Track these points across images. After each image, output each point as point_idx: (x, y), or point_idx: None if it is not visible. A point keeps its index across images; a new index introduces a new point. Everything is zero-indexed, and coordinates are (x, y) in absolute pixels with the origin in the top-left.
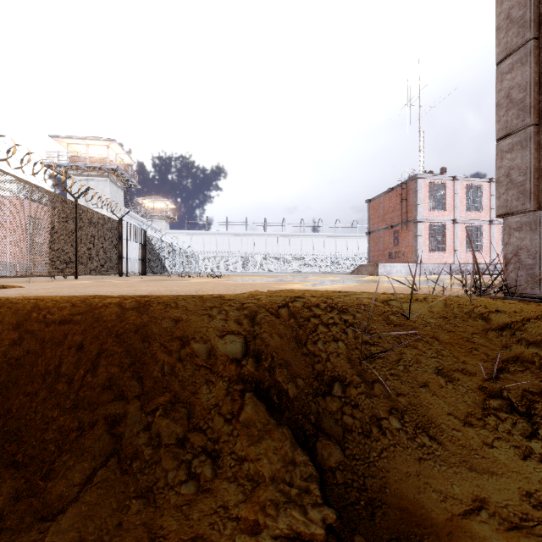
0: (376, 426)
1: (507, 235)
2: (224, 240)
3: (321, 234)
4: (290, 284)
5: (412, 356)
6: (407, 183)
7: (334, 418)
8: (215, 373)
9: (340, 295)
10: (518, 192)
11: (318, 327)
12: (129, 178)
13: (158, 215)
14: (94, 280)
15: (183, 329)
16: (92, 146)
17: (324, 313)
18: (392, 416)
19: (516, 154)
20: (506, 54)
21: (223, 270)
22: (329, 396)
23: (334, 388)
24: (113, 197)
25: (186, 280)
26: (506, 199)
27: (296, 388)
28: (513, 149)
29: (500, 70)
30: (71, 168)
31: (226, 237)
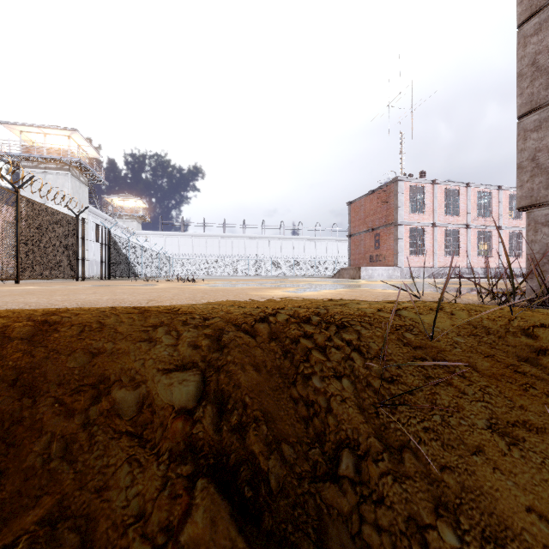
0: (419, 540)
1: (533, 232)
2: (201, 242)
3: (301, 237)
4: (271, 289)
5: (450, 399)
6: (388, 185)
7: (347, 527)
8: (147, 444)
9: (334, 305)
10: (548, 179)
11: (311, 355)
12: (94, 172)
13: (129, 214)
14: (36, 286)
15: (102, 367)
16: (51, 136)
17: (319, 334)
18: (441, 515)
19: (544, 133)
20: (530, 13)
21: (200, 274)
22: (335, 479)
23: (343, 461)
24: (76, 193)
25: (150, 285)
26: (530, 188)
27: (282, 467)
28: (541, 127)
29: (523, 33)
30: (25, 159)
31: (203, 239)
